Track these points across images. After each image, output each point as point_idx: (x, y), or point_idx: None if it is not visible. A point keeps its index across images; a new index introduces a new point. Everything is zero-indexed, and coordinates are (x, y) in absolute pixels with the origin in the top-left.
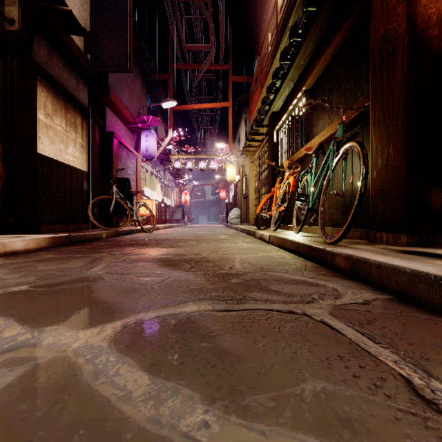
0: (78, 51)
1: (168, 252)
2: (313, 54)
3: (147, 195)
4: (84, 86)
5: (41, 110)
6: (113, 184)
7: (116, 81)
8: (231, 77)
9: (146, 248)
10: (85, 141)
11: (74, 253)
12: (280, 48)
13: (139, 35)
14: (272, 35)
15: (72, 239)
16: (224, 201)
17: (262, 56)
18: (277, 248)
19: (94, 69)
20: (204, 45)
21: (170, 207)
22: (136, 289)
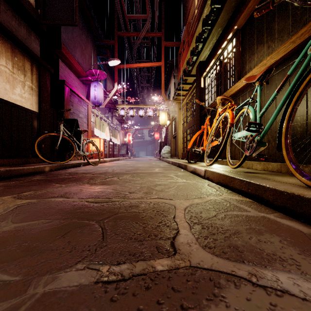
0: (28, 3)
1: (92, 193)
2: None
3: (97, 135)
4: (36, 38)
5: None
6: (61, 123)
7: (68, 39)
8: (163, 42)
9: (73, 185)
10: (35, 84)
11: None
12: (206, 5)
13: (89, 5)
14: None
15: (2, 175)
16: (157, 141)
17: (189, 21)
18: (218, 187)
19: (44, 22)
20: (142, 15)
21: (117, 145)
22: None
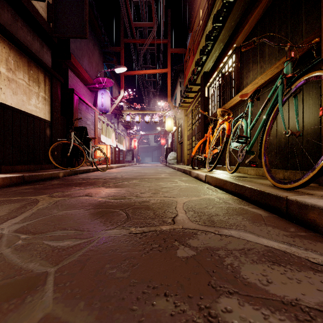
0: (41, 19)
1: (110, 193)
2: (244, 13)
3: (103, 141)
4: (48, 50)
5: (3, 64)
6: (71, 131)
7: (77, 49)
8: (169, 49)
9: (91, 188)
10: (47, 95)
11: (16, 194)
12: (210, 18)
13: (97, 14)
14: (203, 10)
15: (26, 179)
16: (163, 146)
17: (195, 30)
18: (215, 189)
19: (55, 35)
20: (148, 23)
21: (123, 151)
22: (18, 283)
